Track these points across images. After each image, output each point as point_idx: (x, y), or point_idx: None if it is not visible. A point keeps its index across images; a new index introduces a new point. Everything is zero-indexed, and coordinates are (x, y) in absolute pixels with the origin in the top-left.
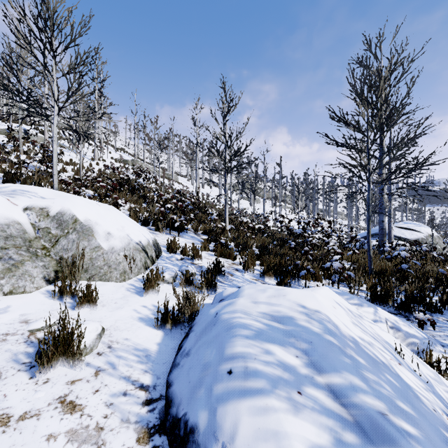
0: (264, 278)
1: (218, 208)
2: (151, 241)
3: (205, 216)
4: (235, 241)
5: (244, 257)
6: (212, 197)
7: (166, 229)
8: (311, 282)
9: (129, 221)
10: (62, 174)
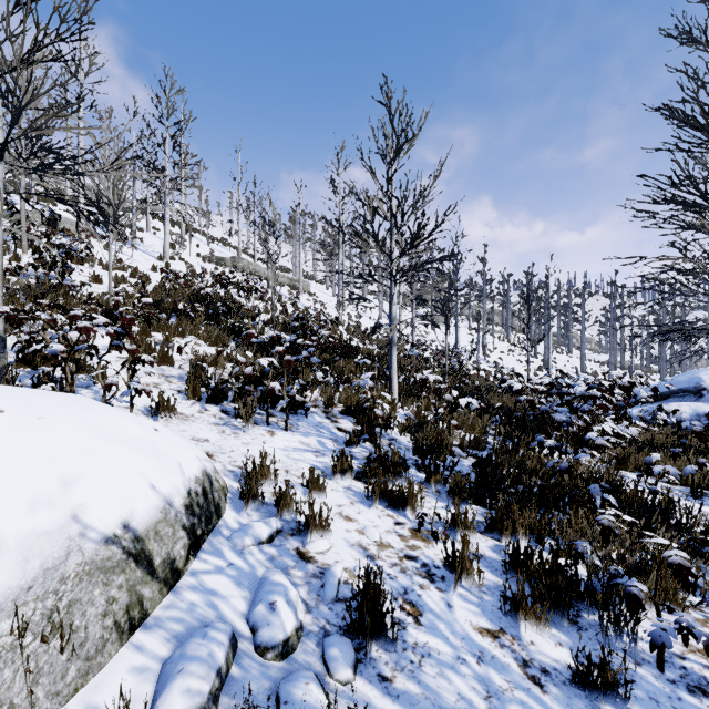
0: (518, 622)
1: (377, 340)
2: (181, 498)
3: (350, 365)
4: (414, 436)
5: (439, 491)
6: (366, 316)
7: (262, 409)
8: (654, 619)
9: (115, 442)
10: (90, 288)
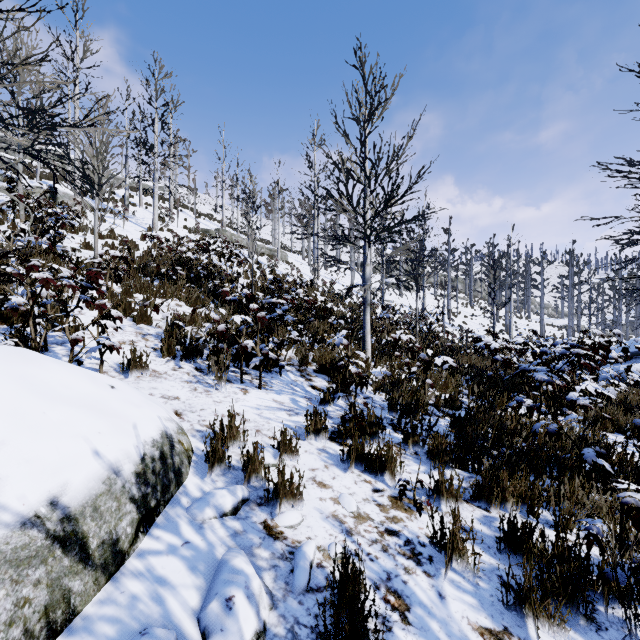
0: (525, 619)
1: (349, 305)
2: (131, 464)
3: (325, 326)
4: (389, 395)
5: (418, 453)
6: (339, 283)
7: (237, 367)
8: None
9: (56, 401)
10: (81, 253)
